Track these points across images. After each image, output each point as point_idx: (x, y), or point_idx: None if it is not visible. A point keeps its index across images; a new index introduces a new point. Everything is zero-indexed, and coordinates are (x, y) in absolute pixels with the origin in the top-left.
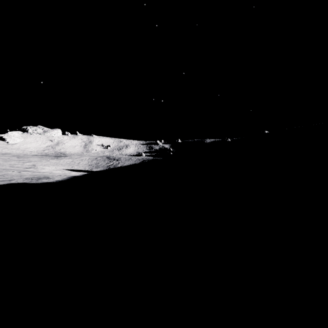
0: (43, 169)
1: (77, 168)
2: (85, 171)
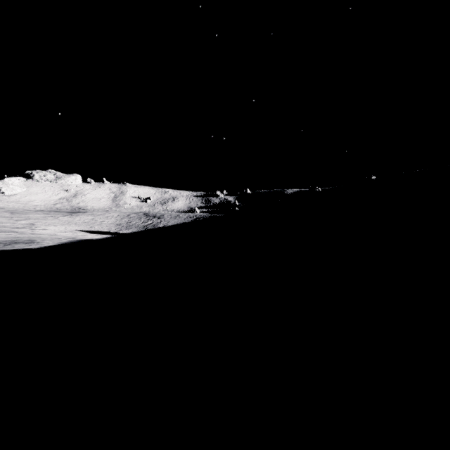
0: (43, 230)
1: (98, 229)
2: (109, 234)
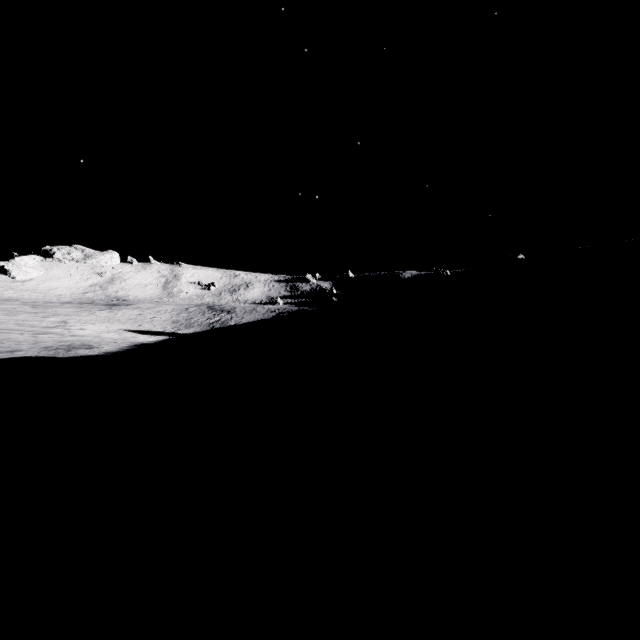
0: (82, 331)
1: (149, 328)
2: (165, 335)
